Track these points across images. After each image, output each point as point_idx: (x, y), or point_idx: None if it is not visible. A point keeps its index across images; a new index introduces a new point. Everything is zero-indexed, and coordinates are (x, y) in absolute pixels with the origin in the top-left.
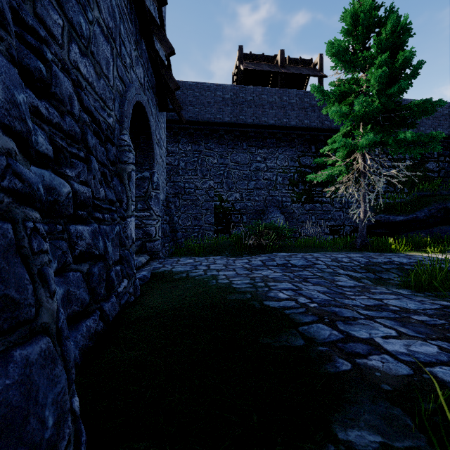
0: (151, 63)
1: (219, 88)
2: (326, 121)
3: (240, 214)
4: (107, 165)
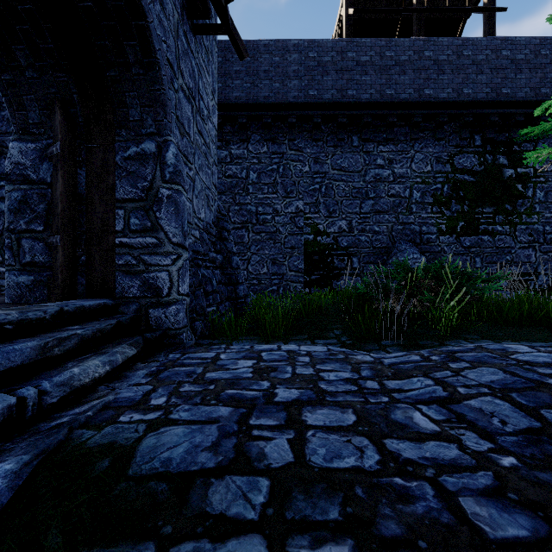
0: None
1: (312, 46)
2: (505, 89)
3: (348, 254)
4: None
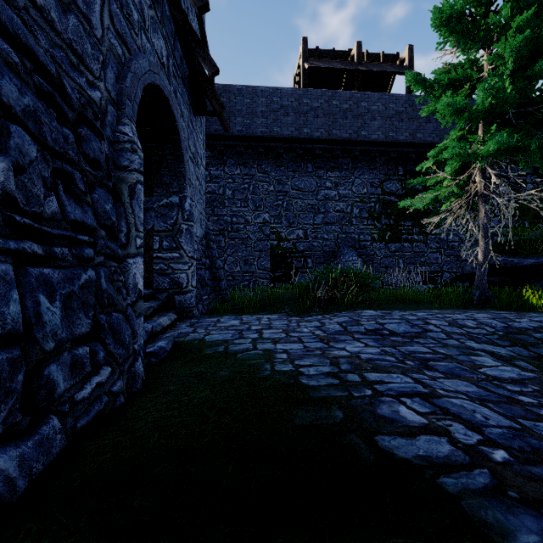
0: (180, 41)
1: (276, 92)
2: (418, 134)
3: (304, 256)
4: (79, 162)
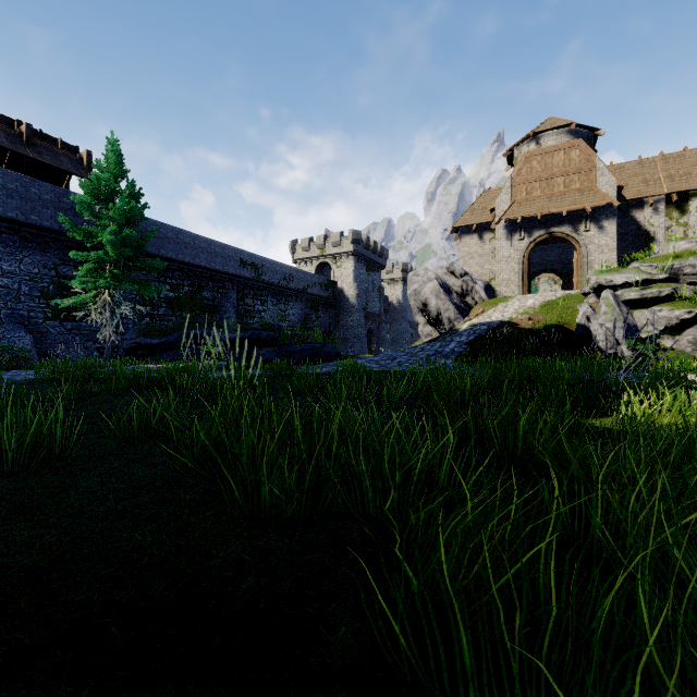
0: None
1: None
2: None
3: None
4: None
